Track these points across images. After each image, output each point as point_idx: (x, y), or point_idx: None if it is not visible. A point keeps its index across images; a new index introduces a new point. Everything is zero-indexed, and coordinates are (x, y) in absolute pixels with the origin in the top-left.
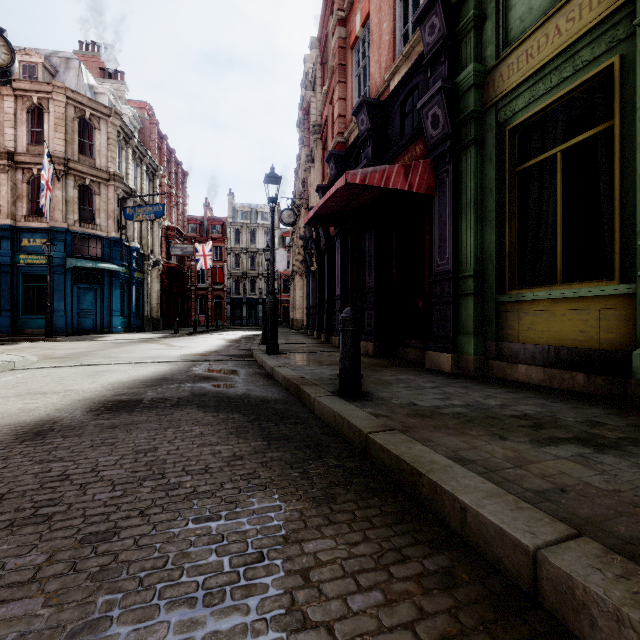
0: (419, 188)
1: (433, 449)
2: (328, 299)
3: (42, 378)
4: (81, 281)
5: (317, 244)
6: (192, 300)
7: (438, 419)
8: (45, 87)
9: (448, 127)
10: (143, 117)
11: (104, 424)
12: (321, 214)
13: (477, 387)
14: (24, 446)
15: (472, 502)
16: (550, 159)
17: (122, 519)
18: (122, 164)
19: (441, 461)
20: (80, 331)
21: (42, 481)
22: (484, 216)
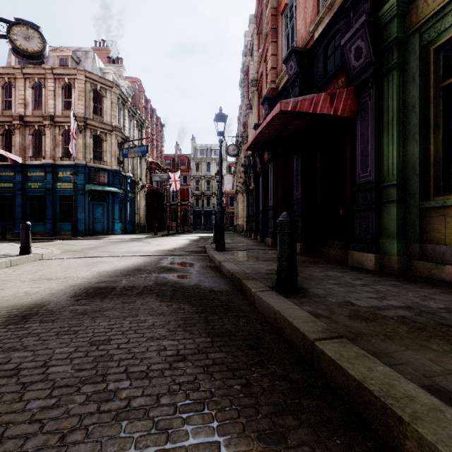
0: (343, 112)
1: (398, 371)
2: (263, 209)
3: (55, 266)
4: (94, 199)
5: (254, 169)
6: (167, 212)
7: (384, 324)
8: (72, 71)
9: (371, 56)
10: (135, 88)
11: (78, 310)
12: (258, 141)
13: (407, 286)
14: (5, 330)
15: None
16: None
17: (36, 449)
18: (121, 120)
19: (421, 397)
20: (94, 233)
21: None
22: (406, 131)
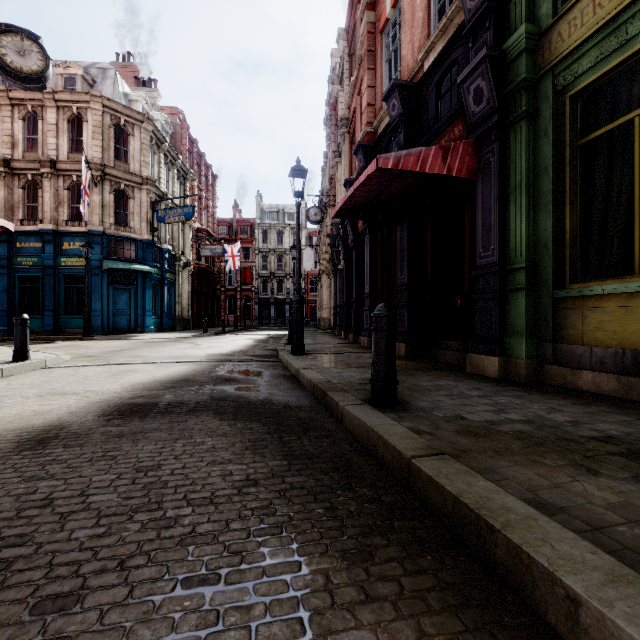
0: (459, 172)
1: (500, 486)
2: (356, 298)
3: (67, 377)
4: (116, 282)
5: (344, 241)
6: (222, 300)
7: (496, 439)
8: (84, 97)
9: (494, 100)
10: (175, 122)
11: (112, 432)
12: (349, 206)
13: (534, 397)
14: (20, 457)
15: (588, 592)
16: (623, 127)
17: (94, 573)
18: (154, 168)
19: (518, 508)
20: (115, 330)
21: (21, 507)
22: (537, 199)
